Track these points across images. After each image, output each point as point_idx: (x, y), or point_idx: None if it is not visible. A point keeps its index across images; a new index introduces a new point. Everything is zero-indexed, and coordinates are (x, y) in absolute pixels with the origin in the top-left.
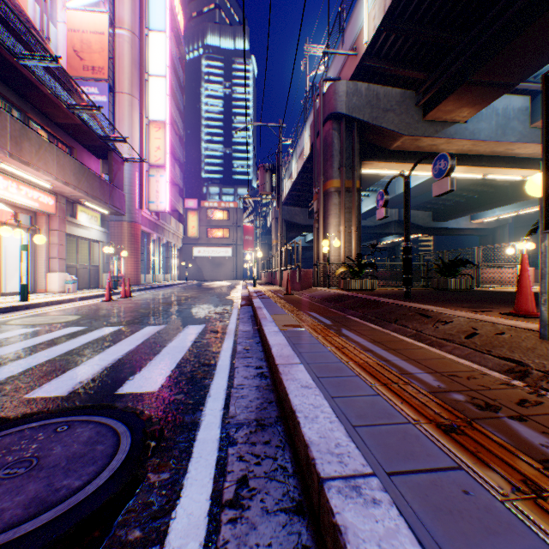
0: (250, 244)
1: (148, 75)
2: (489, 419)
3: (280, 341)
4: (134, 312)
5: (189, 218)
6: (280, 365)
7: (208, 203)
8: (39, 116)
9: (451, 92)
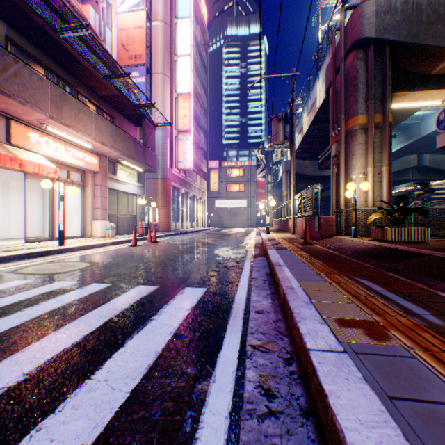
0: (262, 196)
1: (177, 56)
2: None
3: (386, 443)
4: (142, 261)
5: (211, 175)
6: None
7: (227, 163)
8: (85, 90)
9: None
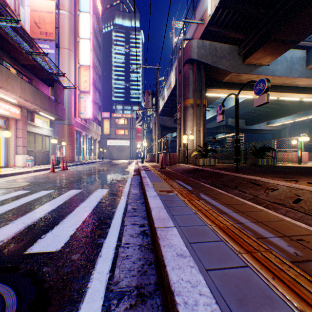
0: (140, 138)
1: (80, 38)
2: None
3: (158, 204)
4: (65, 180)
5: (104, 123)
6: (158, 229)
7: (116, 115)
8: (9, 59)
9: (260, 46)
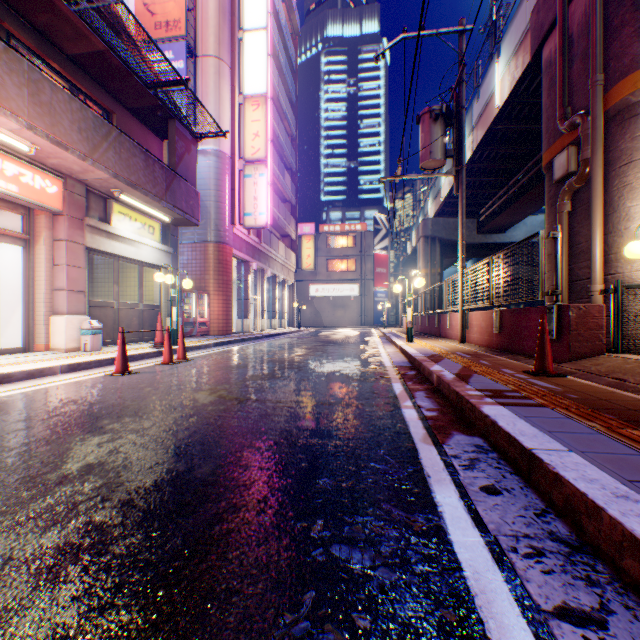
0: (383, 278)
1: (243, 30)
2: None
3: None
4: (23, 468)
5: (302, 244)
6: None
7: (328, 227)
8: (29, 33)
9: None
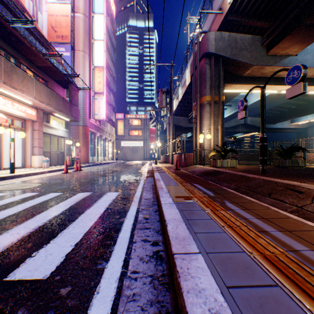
0: (154, 139)
1: (94, 39)
2: None
3: (175, 216)
4: (76, 181)
5: (118, 124)
6: (177, 257)
7: (130, 116)
8: (26, 61)
9: (288, 33)
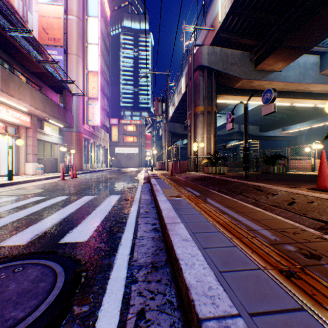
0: (149, 145)
1: (88, 43)
2: (315, 265)
3: (168, 207)
4: (77, 187)
5: (112, 130)
6: (168, 224)
7: (124, 121)
8: (20, 67)
9: (272, 52)
